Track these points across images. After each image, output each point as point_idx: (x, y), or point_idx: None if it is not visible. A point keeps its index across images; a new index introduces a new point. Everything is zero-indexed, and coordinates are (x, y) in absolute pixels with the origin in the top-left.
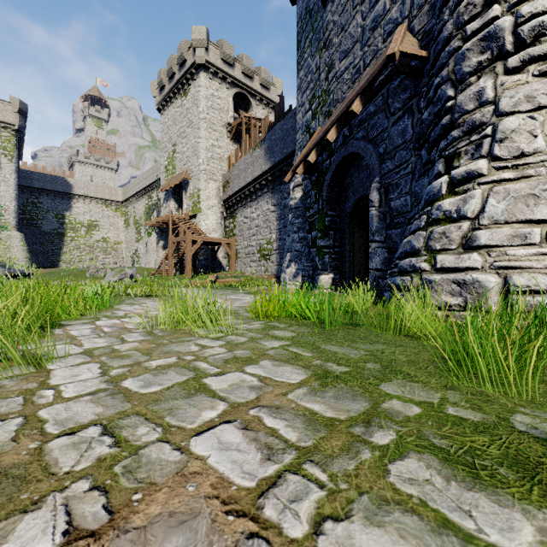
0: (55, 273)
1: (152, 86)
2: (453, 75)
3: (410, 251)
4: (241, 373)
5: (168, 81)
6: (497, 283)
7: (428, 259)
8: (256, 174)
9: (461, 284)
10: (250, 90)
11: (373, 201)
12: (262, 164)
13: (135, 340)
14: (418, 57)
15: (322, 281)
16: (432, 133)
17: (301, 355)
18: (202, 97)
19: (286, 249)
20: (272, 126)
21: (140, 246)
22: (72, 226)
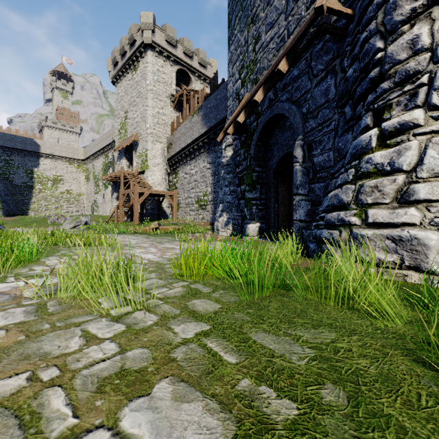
0: (20, 220)
1: (107, 62)
2: (382, 27)
3: (338, 205)
4: (108, 433)
5: (121, 58)
6: (438, 240)
7: (358, 213)
8: (195, 137)
9: (397, 240)
10: (190, 67)
11: (297, 157)
12: (200, 128)
13: (7, 324)
14: (343, 15)
15: (250, 229)
16: (358, 88)
17: (221, 360)
18: (149, 71)
19: (219, 201)
20: (208, 96)
21: (98, 197)
22: (40, 180)
